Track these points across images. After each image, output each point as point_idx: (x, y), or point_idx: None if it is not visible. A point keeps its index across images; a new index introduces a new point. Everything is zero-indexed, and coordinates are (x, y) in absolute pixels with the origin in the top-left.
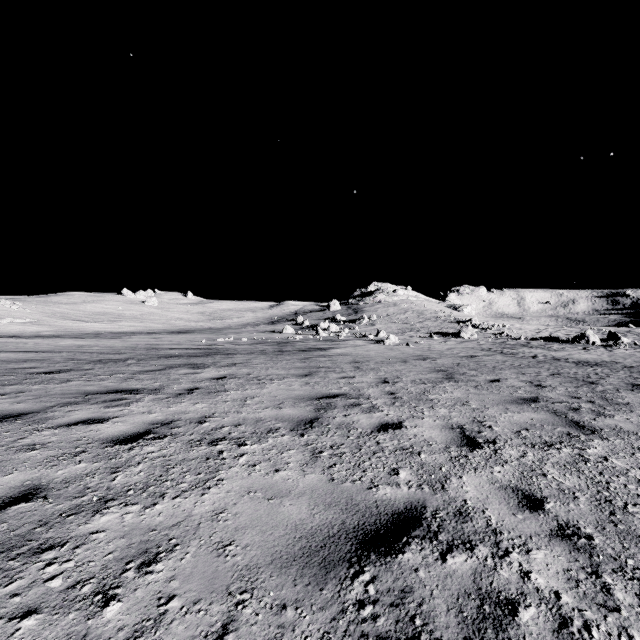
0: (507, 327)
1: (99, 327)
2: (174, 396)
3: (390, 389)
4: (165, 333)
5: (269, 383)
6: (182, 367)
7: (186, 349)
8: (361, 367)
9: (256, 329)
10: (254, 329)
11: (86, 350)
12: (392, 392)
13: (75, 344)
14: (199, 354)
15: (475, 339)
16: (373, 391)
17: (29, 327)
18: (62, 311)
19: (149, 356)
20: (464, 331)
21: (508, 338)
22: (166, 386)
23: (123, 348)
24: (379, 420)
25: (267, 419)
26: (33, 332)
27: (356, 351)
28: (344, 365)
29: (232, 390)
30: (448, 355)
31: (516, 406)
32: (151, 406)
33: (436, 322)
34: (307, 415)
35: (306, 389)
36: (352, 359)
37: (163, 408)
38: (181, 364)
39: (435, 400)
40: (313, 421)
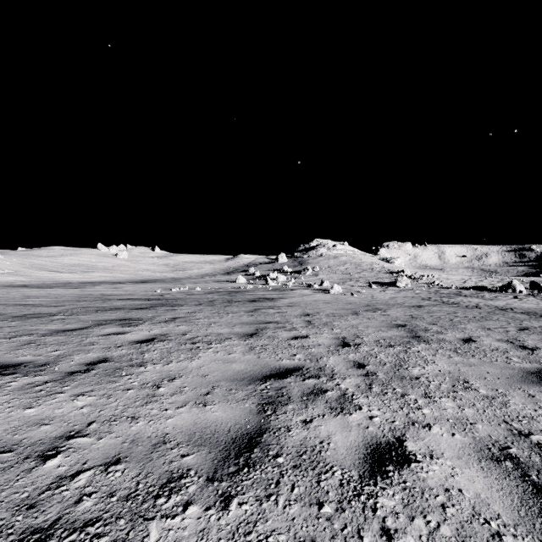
0: (436, 277)
1: (72, 277)
2: (59, 378)
3: (355, 357)
4: (129, 283)
5: (204, 349)
6: (111, 324)
7: (135, 300)
8: (313, 321)
9: (213, 279)
10: (211, 279)
11: (25, 302)
12: (360, 363)
13: (25, 295)
14: (144, 306)
15: (410, 288)
16: (335, 361)
17: (6, 277)
18: (40, 263)
19: (87, 309)
20: (399, 281)
21: (440, 287)
22: (65, 357)
23: (69, 299)
24: (363, 435)
25: (174, 439)
26: (8, 282)
27: (304, 301)
28: (294, 319)
29: (150, 363)
30: (395, 305)
31: (539, 389)
32: (0, 405)
33: (372, 273)
34: (244, 424)
35: (249, 359)
36: (301, 311)
37: (15, 410)
38: (114, 319)
39: (422, 378)
40: (253, 443)
